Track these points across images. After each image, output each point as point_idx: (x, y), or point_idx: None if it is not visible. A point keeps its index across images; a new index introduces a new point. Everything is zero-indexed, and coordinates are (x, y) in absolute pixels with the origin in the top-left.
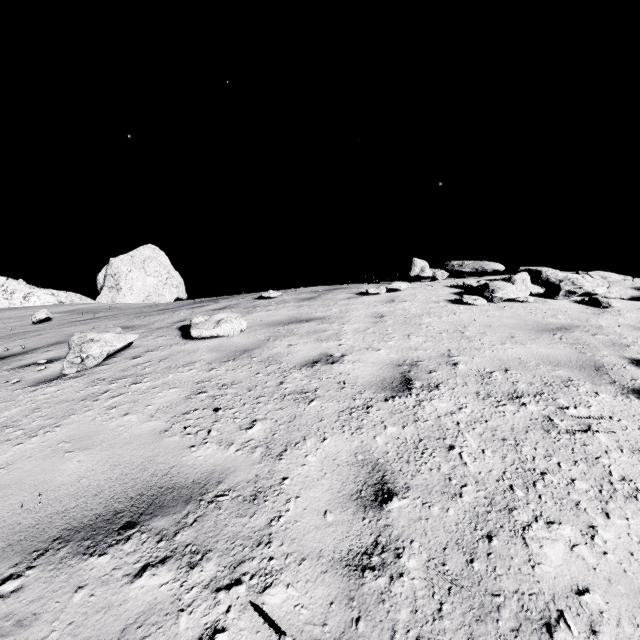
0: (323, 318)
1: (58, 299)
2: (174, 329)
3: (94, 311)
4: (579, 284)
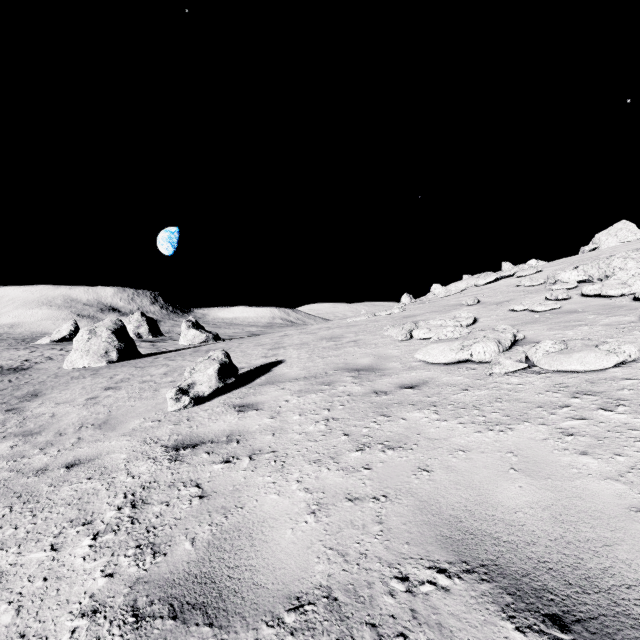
0: None
1: None
2: None
3: None
4: None
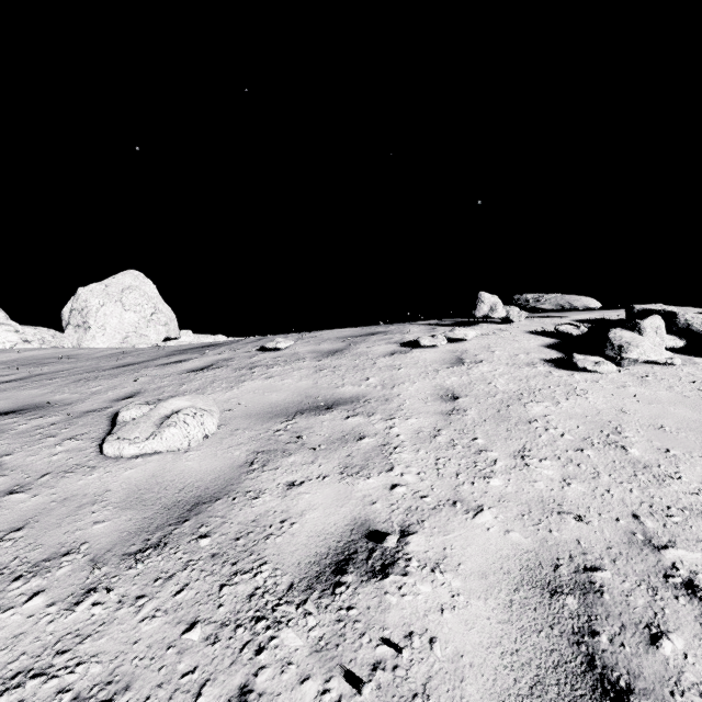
0: (355, 400)
1: (23, 337)
2: (104, 418)
3: (40, 362)
4: None
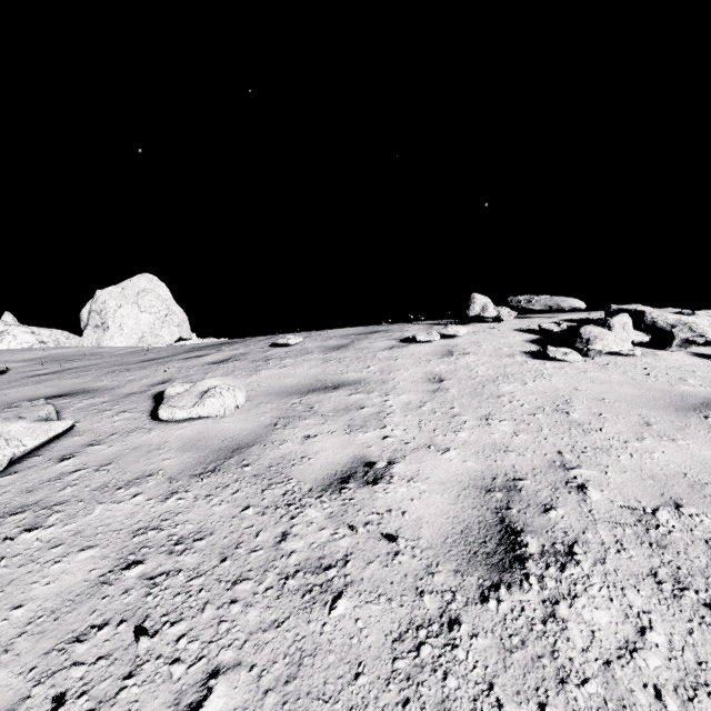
0: (357, 382)
1: (39, 338)
2: (147, 398)
3: (67, 359)
4: (699, 331)
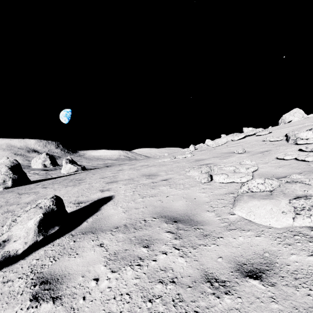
0: None
1: None
2: None
3: None
4: None
